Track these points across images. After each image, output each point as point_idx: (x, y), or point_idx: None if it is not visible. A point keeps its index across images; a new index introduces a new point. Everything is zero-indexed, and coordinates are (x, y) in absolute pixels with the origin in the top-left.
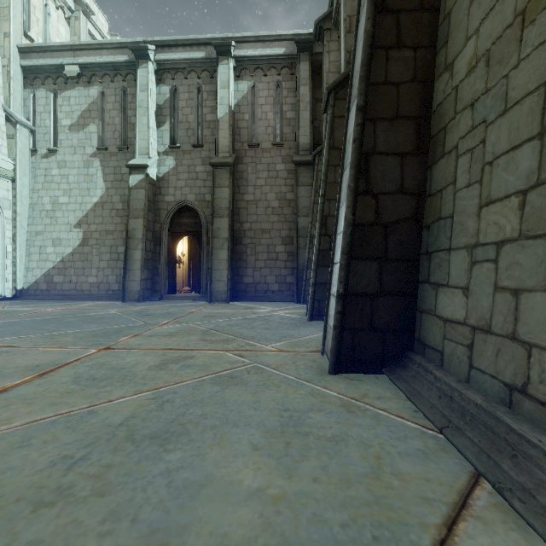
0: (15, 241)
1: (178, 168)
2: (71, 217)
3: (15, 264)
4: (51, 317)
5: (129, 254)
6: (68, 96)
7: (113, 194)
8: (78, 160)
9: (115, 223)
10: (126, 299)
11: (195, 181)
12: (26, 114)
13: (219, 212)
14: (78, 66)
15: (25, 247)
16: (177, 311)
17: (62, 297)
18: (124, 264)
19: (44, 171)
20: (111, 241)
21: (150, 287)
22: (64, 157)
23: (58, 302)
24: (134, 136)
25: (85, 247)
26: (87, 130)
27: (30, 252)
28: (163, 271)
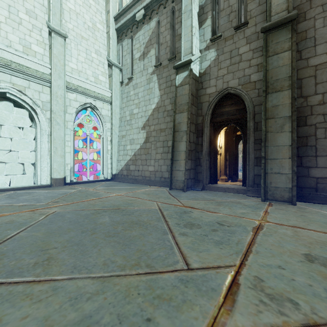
0: (112, 143)
1: (219, 58)
2: (139, 122)
3: (112, 157)
4: (97, 210)
5: (175, 146)
6: (138, 36)
7: (165, 98)
8: (143, 80)
9: (166, 122)
10: (173, 187)
11: (238, 64)
12: (118, 60)
13: (275, 86)
14: (143, 9)
15: (117, 146)
16: (230, 220)
17: (133, 181)
18: (171, 155)
19: (126, 94)
20: (163, 137)
21: (193, 176)
22: (136, 81)
23: (129, 185)
24: (180, 45)
25: (147, 144)
26: (149, 56)
27: (119, 149)
28: (205, 162)
